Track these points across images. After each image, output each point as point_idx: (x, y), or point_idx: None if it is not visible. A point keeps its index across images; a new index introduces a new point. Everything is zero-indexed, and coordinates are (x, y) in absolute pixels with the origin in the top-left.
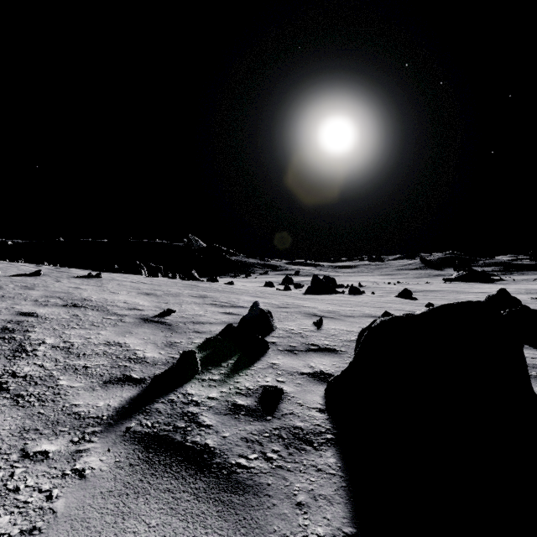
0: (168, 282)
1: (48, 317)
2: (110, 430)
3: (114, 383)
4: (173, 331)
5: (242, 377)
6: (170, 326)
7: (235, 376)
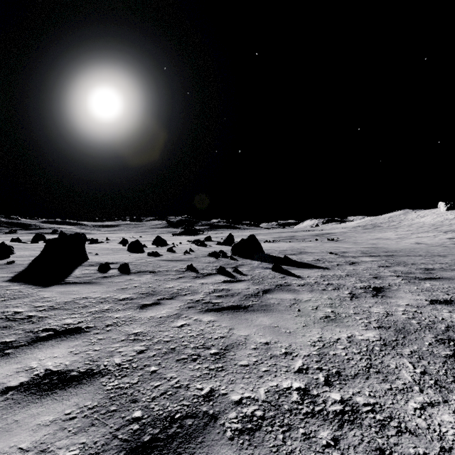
0: None
1: None
2: None
3: None
4: None
5: None
6: None
7: None
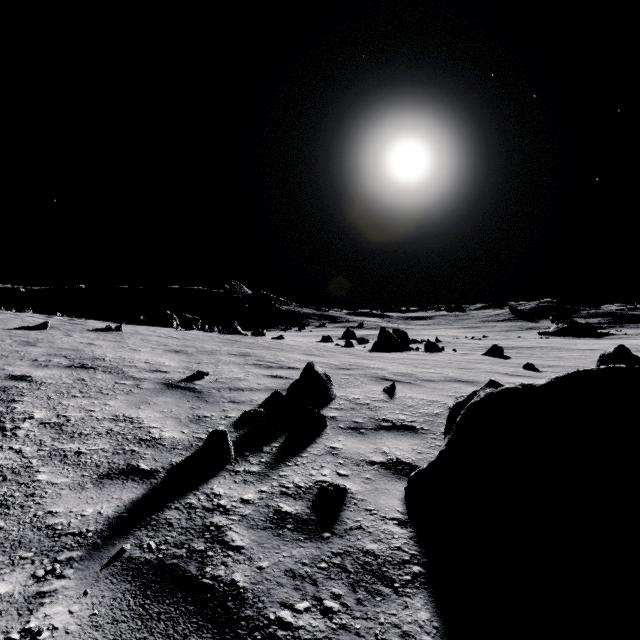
0: (203, 336)
1: (44, 382)
2: (94, 555)
3: (113, 478)
4: (202, 401)
5: (290, 468)
6: (200, 394)
7: (280, 466)
